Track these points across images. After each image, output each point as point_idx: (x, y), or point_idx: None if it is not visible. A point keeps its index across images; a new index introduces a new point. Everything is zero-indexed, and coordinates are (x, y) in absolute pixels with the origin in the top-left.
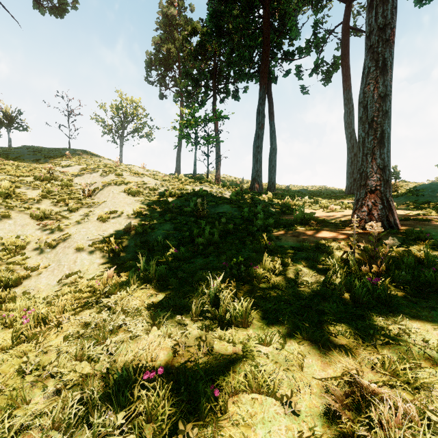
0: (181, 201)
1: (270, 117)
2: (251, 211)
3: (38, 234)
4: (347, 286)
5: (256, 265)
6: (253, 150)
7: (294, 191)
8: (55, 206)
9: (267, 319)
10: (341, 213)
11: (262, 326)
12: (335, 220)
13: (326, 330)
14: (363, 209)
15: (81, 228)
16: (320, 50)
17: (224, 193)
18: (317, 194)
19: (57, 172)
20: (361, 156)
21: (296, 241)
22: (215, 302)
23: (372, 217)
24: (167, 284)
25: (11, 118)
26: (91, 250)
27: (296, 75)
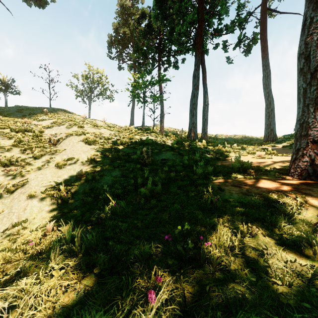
0: (130, 149)
1: (203, 80)
2: (190, 158)
3: (1, 179)
4: None
5: (207, 240)
6: (190, 106)
7: (221, 139)
8: (23, 153)
9: None
10: (270, 160)
11: None
12: (270, 168)
13: None
14: (305, 159)
15: (39, 174)
16: (242, 28)
17: (166, 141)
18: (239, 141)
19: (32, 125)
20: (301, 106)
21: (241, 193)
22: None
23: (316, 168)
24: (94, 262)
25: (7, 85)
26: (42, 196)
27: (223, 49)
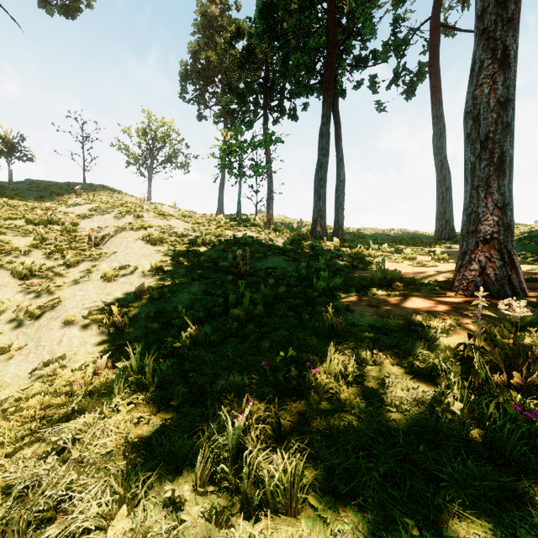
0: (217, 252)
1: (337, 141)
2: (311, 266)
3: (19, 299)
4: (474, 416)
5: (315, 367)
6: (315, 183)
7: (367, 236)
8: (48, 259)
9: (333, 491)
10: (434, 269)
11: (324, 514)
12: (429, 280)
13: (452, 532)
14: (473, 266)
15: (78, 290)
16: (401, 55)
17: (275, 240)
18: (397, 240)
19: (59, 212)
20: (468, 190)
21: (376, 315)
22: (242, 447)
23: (487, 279)
24: (171, 396)
25: (13, 146)
26: (85, 323)
27: (370, 88)
